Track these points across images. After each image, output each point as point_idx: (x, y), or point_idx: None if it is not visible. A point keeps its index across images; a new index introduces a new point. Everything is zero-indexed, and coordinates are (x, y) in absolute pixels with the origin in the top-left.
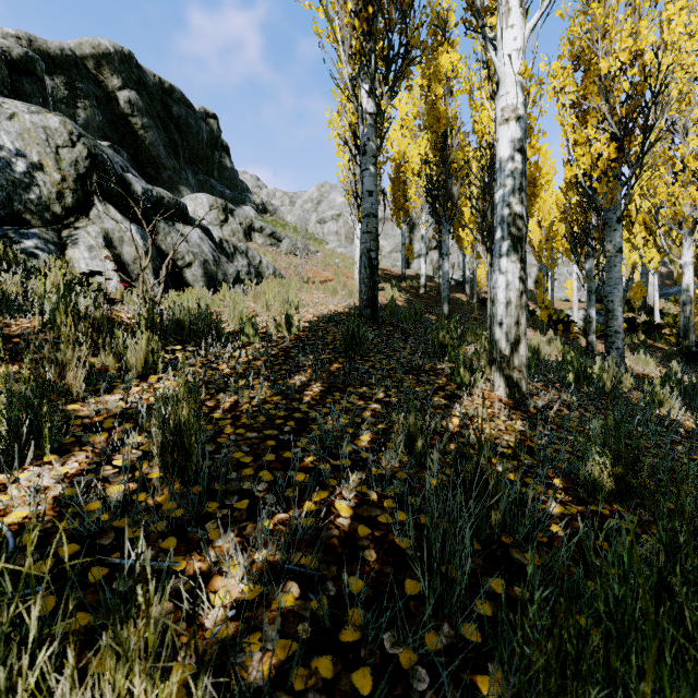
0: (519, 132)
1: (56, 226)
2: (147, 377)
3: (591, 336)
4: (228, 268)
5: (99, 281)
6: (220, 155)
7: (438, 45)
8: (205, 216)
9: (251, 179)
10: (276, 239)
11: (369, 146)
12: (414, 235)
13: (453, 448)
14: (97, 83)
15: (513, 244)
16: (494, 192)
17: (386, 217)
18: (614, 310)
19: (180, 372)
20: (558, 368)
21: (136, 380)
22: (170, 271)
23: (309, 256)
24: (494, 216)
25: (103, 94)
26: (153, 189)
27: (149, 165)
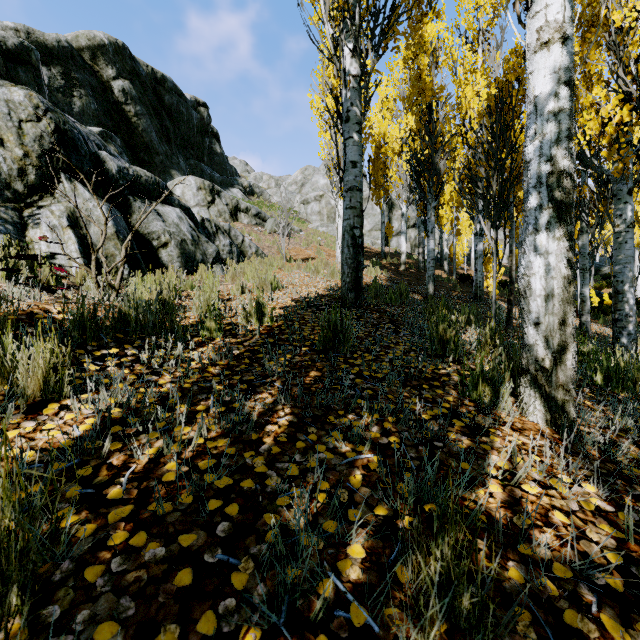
0: (565, 59)
1: (17, 205)
2: (44, 407)
3: (585, 316)
4: (207, 248)
5: (60, 264)
6: (211, 141)
7: (423, 14)
8: (193, 197)
9: (240, 164)
10: (261, 219)
11: (352, 112)
12: (393, 214)
13: (516, 579)
14: (93, 73)
15: (556, 215)
16: (525, 145)
17: (366, 197)
18: (625, 291)
19: (89, 399)
20: (583, 366)
21: (21, 415)
22: (130, 252)
23: (292, 235)
24: (525, 178)
25: (98, 83)
26: (129, 167)
27: (143, 150)
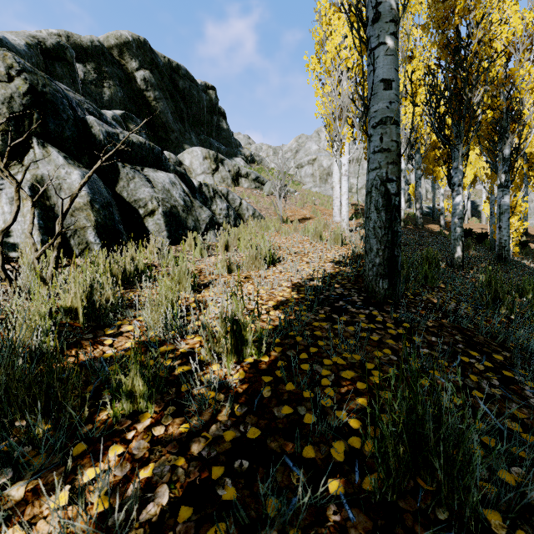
0: None
1: None
2: None
3: None
4: (201, 213)
5: (14, 242)
6: (219, 119)
7: None
8: (199, 166)
9: (243, 138)
10: (260, 182)
11: (384, 4)
12: None
13: None
14: (120, 67)
15: None
16: None
17: (356, 158)
18: None
19: None
20: None
21: None
22: (62, 230)
23: (288, 196)
24: None
25: (124, 75)
26: (121, 133)
27: (160, 129)
